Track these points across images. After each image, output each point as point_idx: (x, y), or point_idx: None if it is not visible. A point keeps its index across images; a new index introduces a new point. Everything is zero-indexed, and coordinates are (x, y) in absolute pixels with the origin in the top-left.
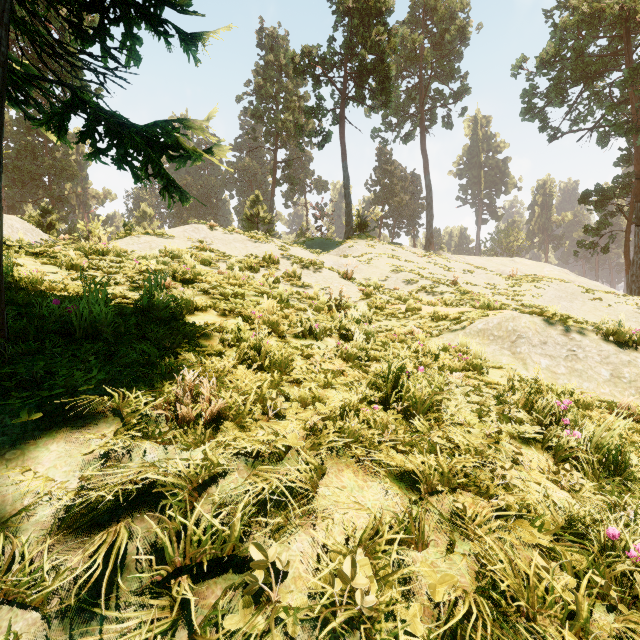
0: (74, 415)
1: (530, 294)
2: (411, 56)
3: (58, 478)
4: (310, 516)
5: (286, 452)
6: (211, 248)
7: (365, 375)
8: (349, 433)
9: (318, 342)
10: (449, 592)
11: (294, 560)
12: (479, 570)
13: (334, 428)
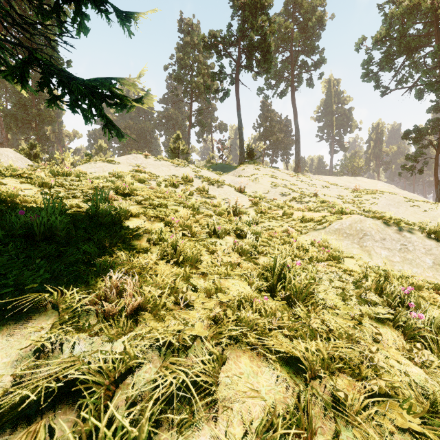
0: (20, 309)
1: (369, 202)
2: (285, 37)
3: None
4: (212, 406)
5: (193, 341)
6: (145, 171)
7: (255, 267)
8: (245, 322)
9: (220, 240)
10: None
11: None
12: None
13: (233, 317)
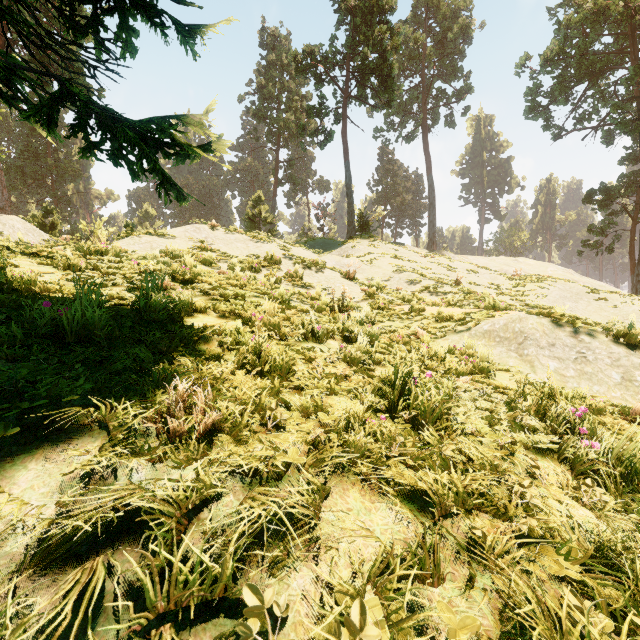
0: (57, 428)
1: (534, 294)
2: (413, 55)
3: (34, 501)
4: (312, 545)
5: (286, 469)
6: (212, 248)
7: (370, 380)
8: (354, 447)
9: (320, 345)
10: (471, 638)
11: (294, 601)
12: (503, 610)
13: (338, 441)
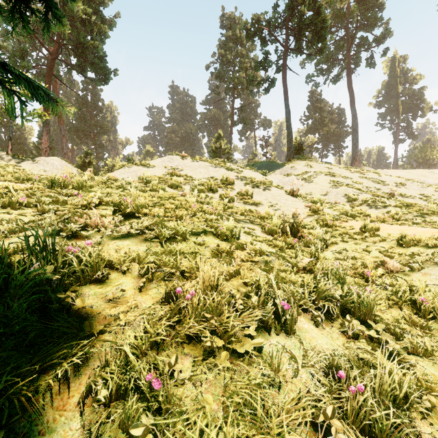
0: None
1: None
2: (339, 14)
3: None
4: None
5: None
6: (181, 174)
7: None
8: None
9: (288, 337)
10: None
11: None
12: None
13: None
